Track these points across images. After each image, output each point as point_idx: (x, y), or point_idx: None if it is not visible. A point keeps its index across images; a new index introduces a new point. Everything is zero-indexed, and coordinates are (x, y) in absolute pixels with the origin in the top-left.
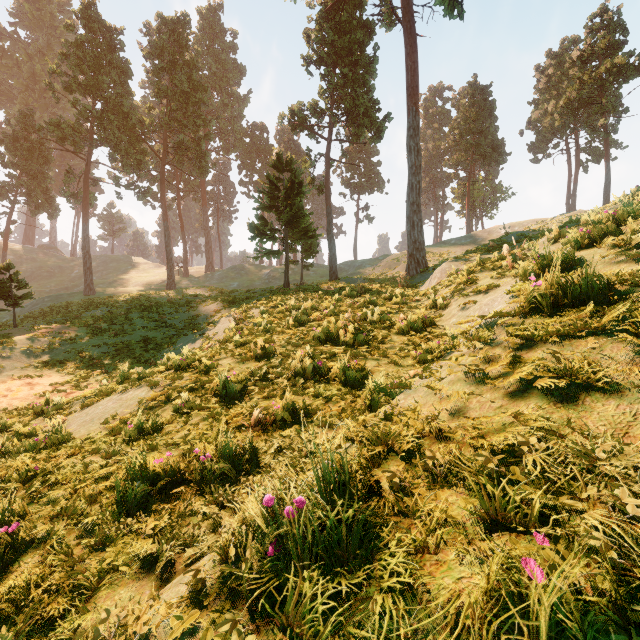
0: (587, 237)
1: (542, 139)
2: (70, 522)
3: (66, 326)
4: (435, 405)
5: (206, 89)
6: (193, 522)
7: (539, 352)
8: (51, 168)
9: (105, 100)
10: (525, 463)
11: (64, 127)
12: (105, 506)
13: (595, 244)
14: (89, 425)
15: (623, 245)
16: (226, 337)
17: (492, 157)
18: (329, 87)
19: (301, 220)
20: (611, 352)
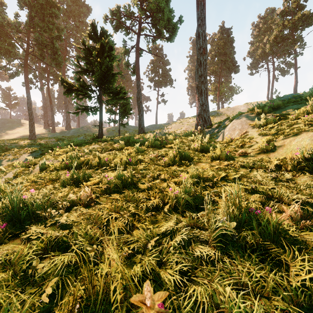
0: None
1: (255, 62)
2: None
3: None
4: None
5: (59, 8)
6: None
7: None
8: None
9: None
10: None
11: None
12: None
13: None
14: None
15: None
16: None
17: (232, 68)
18: None
19: (111, 80)
20: None
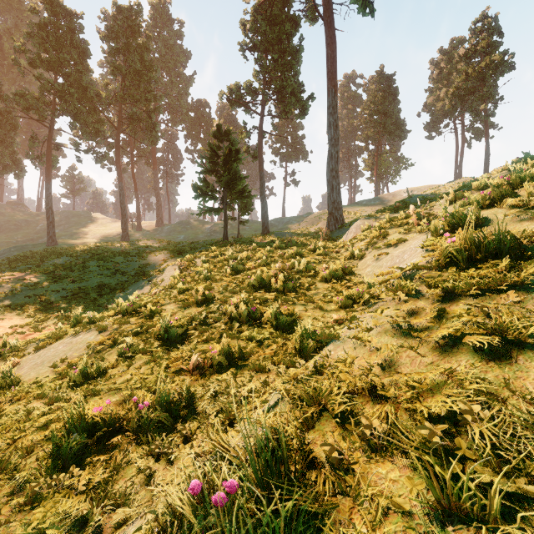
0: (487, 199)
1: (435, 120)
2: (3, 477)
3: (28, 273)
4: (365, 358)
5: (156, 69)
6: (128, 474)
7: (461, 306)
8: (18, 134)
9: (66, 75)
10: (468, 431)
11: (29, 98)
12: (41, 458)
13: (495, 205)
14: (39, 368)
15: (522, 206)
16: (171, 284)
17: (396, 133)
18: (262, 70)
19: (238, 182)
20: (533, 307)
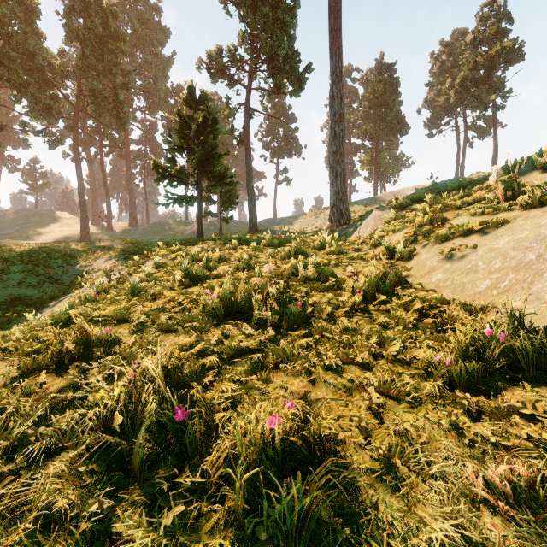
0: None
1: (436, 116)
2: None
3: None
4: None
5: (124, 39)
6: None
7: None
8: None
9: (6, 36)
10: None
11: None
12: None
13: None
14: None
15: None
16: (72, 303)
17: (397, 128)
18: (249, 32)
19: (215, 161)
20: None
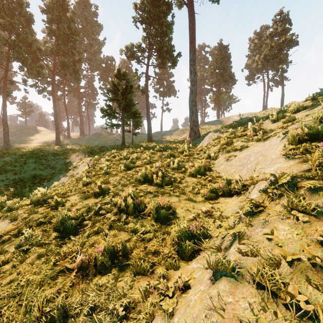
0: None
1: (252, 74)
2: None
3: None
4: None
5: (79, 34)
6: None
7: None
8: None
9: (16, 34)
10: None
11: None
12: None
13: None
14: None
15: None
16: (80, 177)
17: (229, 81)
18: (147, 36)
19: (131, 107)
20: None
